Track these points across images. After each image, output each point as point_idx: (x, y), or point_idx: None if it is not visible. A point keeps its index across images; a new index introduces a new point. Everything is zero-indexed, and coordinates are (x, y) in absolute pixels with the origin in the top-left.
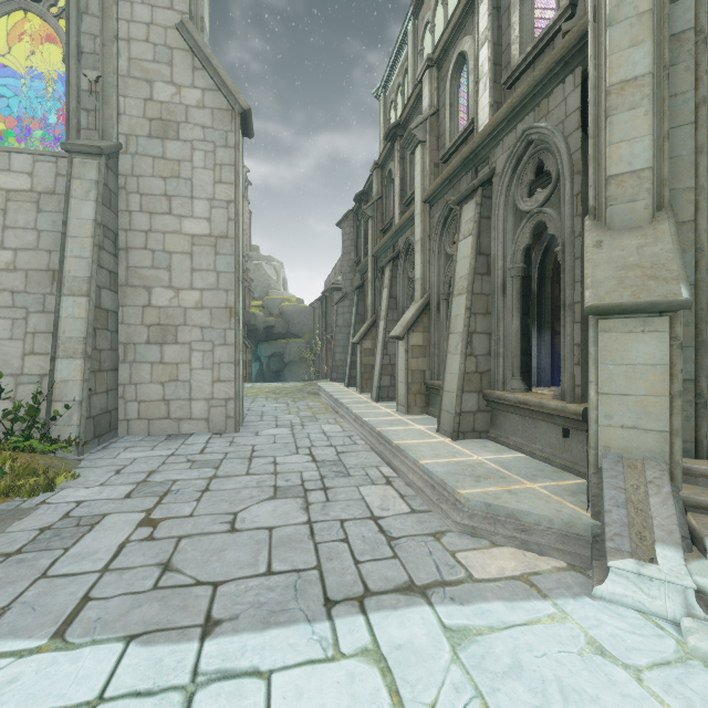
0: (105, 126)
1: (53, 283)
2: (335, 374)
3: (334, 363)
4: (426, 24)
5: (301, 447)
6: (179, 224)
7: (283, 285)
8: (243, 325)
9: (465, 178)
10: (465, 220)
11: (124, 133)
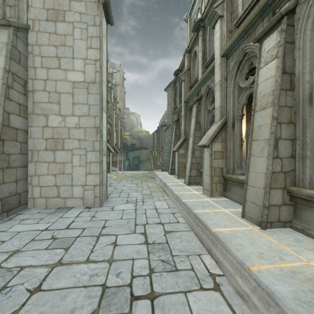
0: (20, 14)
1: None
2: (163, 167)
3: (163, 161)
4: None
5: (138, 224)
6: (65, 74)
7: (140, 125)
8: (121, 143)
9: (260, 25)
10: (266, 50)
11: (31, 18)
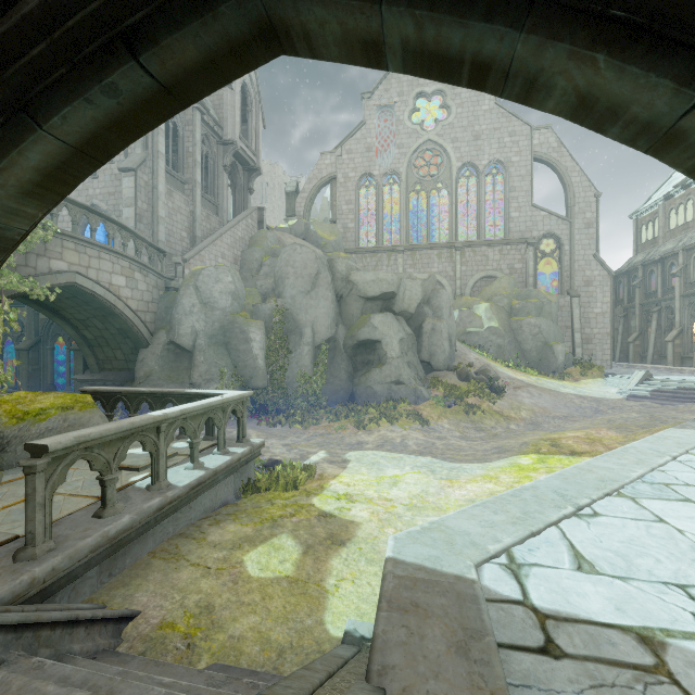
0: (572, 285)
1: (566, 329)
2: None
3: None
4: (672, 208)
5: None
6: (592, 310)
7: None
8: None
9: None
10: None
11: (576, 286)
